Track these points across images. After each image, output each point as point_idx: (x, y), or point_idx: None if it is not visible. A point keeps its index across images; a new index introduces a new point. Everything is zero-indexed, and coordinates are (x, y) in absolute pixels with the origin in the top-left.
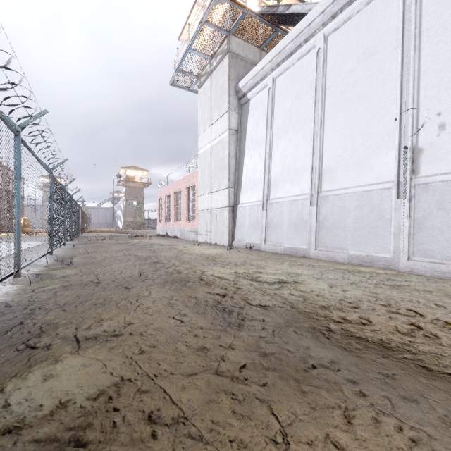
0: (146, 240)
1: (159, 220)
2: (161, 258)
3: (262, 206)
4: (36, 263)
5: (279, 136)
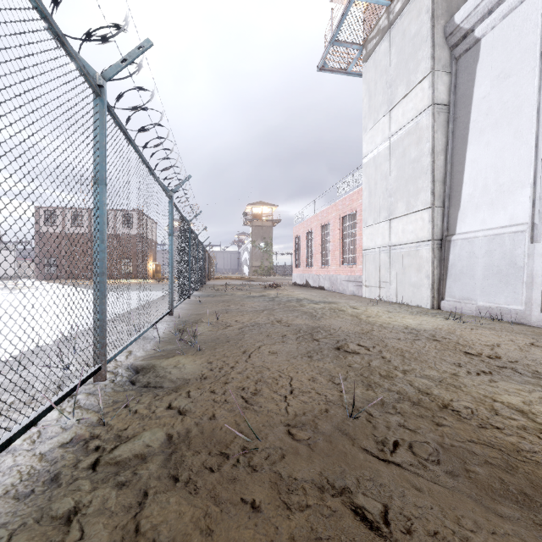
0: (285, 292)
1: (295, 265)
2: (339, 335)
3: (530, 235)
4: (148, 333)
5: None
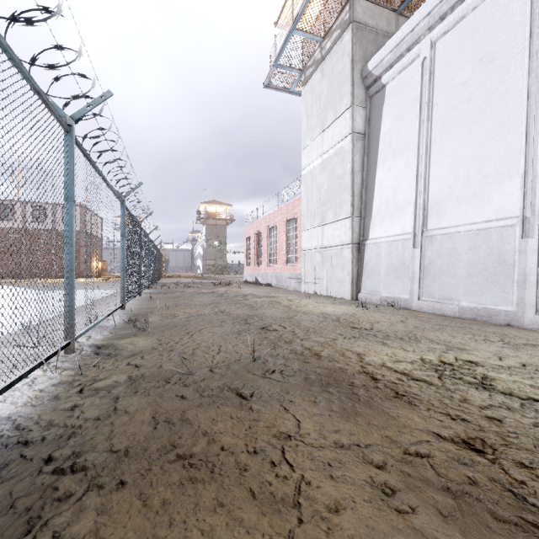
0: (235, 289)
1: (247, 264)
2: (268, 320)
3: (412, 242)
4: (103, 323)
5: (445, 129)
